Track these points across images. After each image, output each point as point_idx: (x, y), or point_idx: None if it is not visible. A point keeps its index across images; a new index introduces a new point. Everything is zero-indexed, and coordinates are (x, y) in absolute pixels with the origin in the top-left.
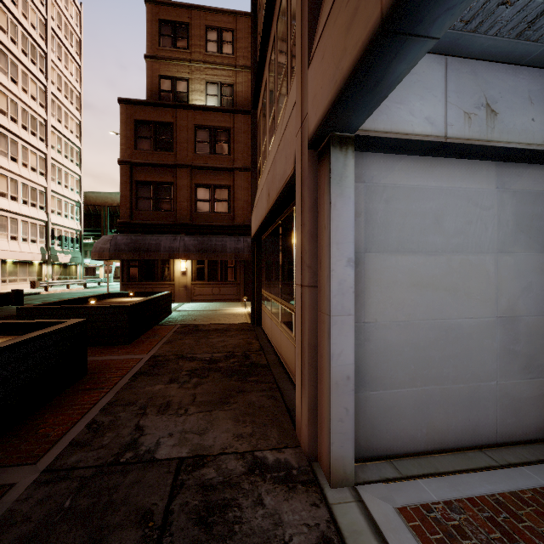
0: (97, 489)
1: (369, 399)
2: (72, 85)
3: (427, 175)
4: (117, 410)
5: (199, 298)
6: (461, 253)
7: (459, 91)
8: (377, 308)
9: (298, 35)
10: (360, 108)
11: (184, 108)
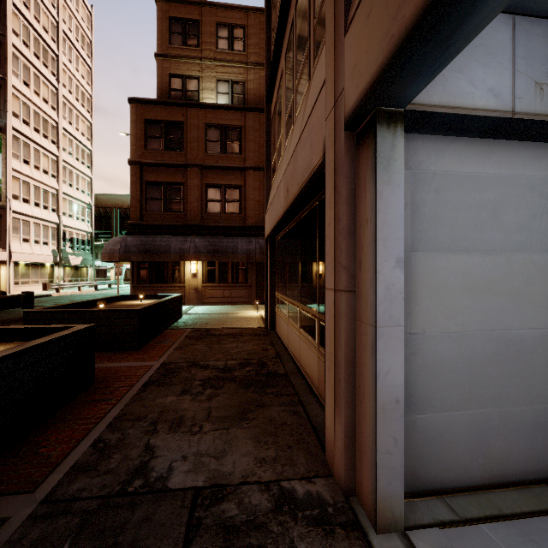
0: (101, 527)
1: (416, 423)
2: (83, 87)
3: (484, 160)
4: (126, 426)
5: (210, 301)
6: (524, 252)
7: (529, 57)
8: (426, 316)
9: (330, 2)
10: (421, 70)
11: (194, 106)
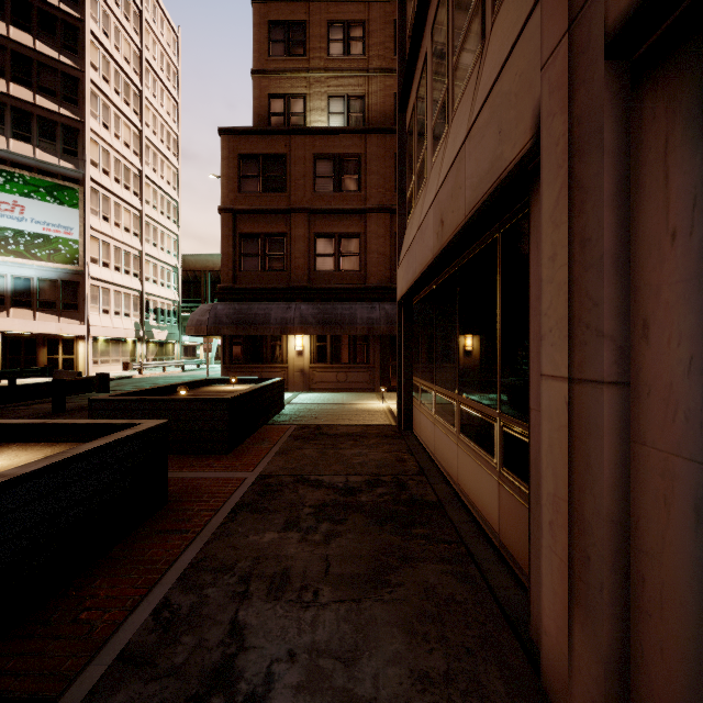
0: None
1: None
2: (169, 126)
3: None
4: (204, 582)
5: (319, 387)
6: None
7: None
8: None
9: None
10: None
11: (299, 133)
